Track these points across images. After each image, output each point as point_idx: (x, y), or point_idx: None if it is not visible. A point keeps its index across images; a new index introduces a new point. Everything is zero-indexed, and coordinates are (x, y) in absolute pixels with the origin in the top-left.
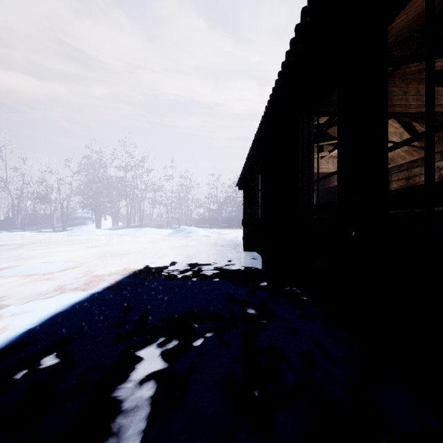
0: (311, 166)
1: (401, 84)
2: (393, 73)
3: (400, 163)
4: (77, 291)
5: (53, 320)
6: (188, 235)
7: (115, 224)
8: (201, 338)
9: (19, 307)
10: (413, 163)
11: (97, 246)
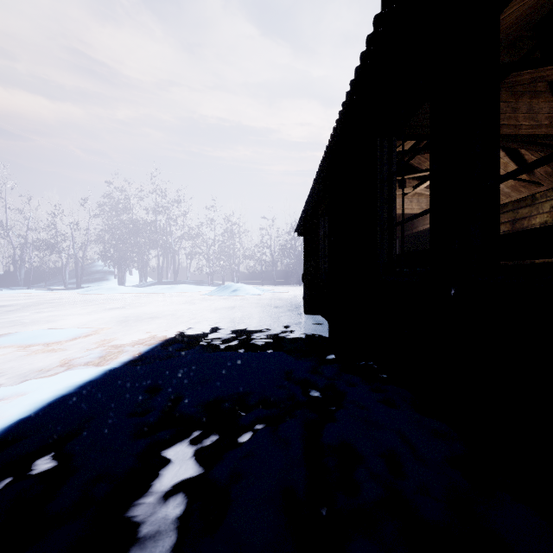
0: (392, 204)
1: (508, 98)
2: (510, 72)
3: (503, 202)
4: (89, 367)
5: (53, 406)
6: (234, 294)
7: (143, 280)
8: (248, 432)
9: (10, 389)
10: (520, 201)
11: (119, 308)
